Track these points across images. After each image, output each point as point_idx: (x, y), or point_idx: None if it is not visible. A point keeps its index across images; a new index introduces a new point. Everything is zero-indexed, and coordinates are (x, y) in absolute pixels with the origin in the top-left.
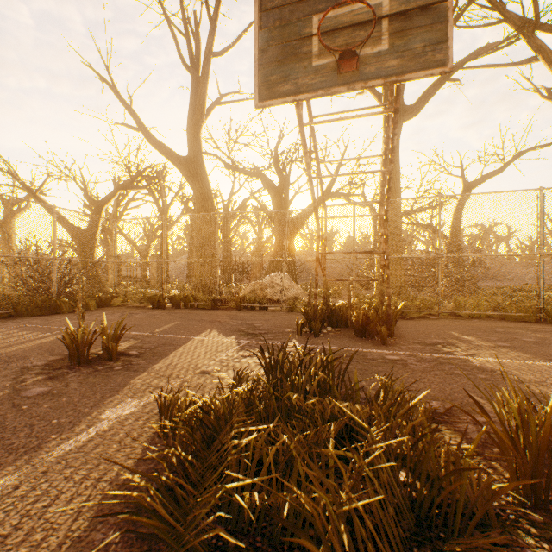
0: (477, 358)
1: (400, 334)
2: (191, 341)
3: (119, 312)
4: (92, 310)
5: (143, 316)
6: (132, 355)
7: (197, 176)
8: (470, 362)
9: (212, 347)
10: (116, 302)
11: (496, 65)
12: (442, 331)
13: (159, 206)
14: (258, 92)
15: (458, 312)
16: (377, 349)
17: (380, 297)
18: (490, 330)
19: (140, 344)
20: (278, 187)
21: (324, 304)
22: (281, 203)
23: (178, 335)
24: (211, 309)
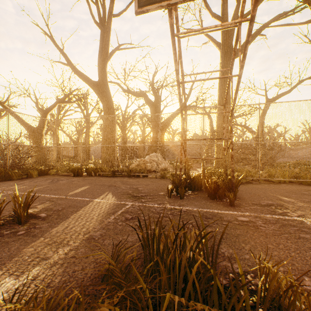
0: (308, 219)
1: (239, 196)
2: (91, 204)
3: (51, 179)
4: (34, 178)
5: (65, 182)
6: (40, 218)
7: (103, 93)
8: (306, 224)
9: (105, 209)
10: (51, 172)
11: (290, 24)
12: (267, 193)
13: (84, 114)
14: (137, 0)
15: (271, 179)
16: (228, 210)
17: (226, 171)
18: (299, 193)
19: (51, 206)
20: (154, 102)
21: (185, 174)
22: (156, 111)
23: (83, 198)
24: (112, 176)
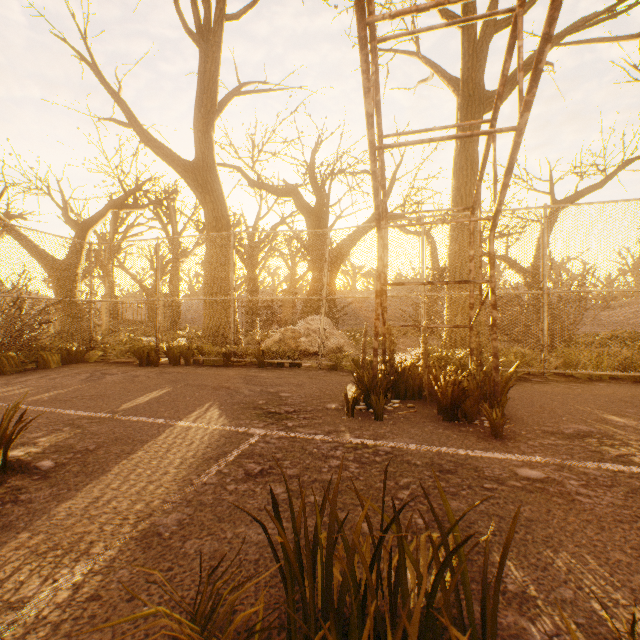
0: None
1: (509, 412)
2: (167, 433)
3: (88, 372)
4: (52, 369)
5: (119, 378)
6: (36, 473)
7: (207, 186)
8: None
9: (199, 446)
10: (92, 356)
11: (606, 39)
12: (571, 406)
13: (169, 234)
14: None
15: (572, 372)
16: (491, 450)
17: (478, 355)
18: None
19: (73, 440)
20: (315, 208)
21: (384, 361)
22: (319, 227)
23: (151, 419)
24: (223, 366)
